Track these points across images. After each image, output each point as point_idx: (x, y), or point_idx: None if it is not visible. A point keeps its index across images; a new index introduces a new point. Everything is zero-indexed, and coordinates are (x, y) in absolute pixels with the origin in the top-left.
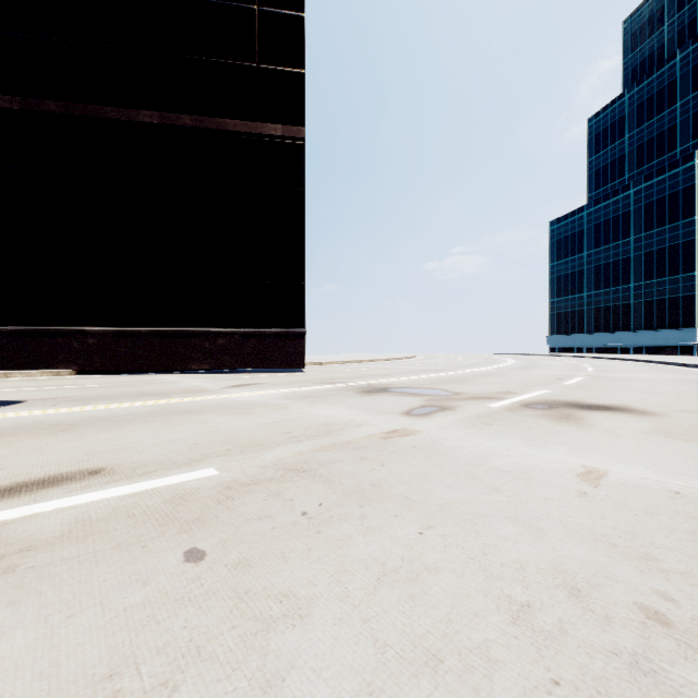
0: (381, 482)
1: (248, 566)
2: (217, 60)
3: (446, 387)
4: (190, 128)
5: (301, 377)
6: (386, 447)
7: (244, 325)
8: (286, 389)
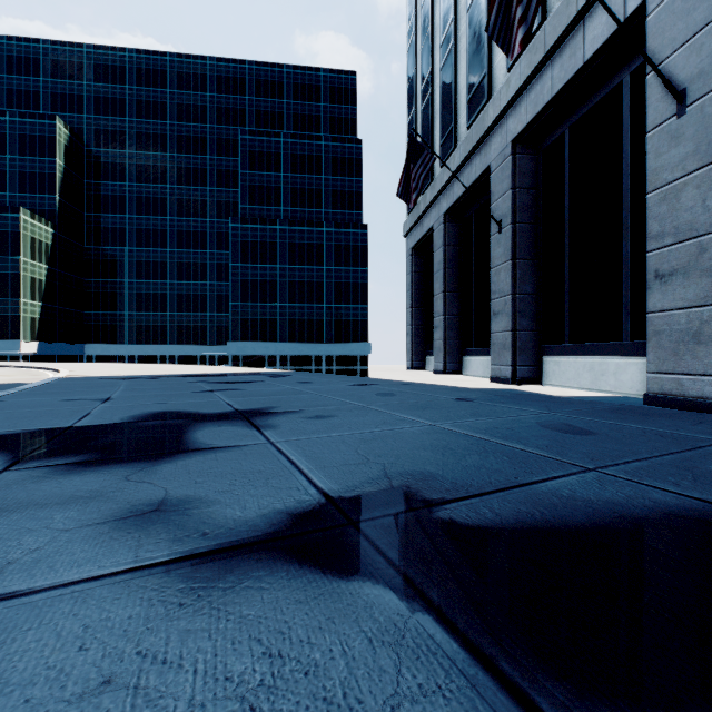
0: None
1: None
2: None
3: None
4: None
5: None
6: None
7: None
8: None
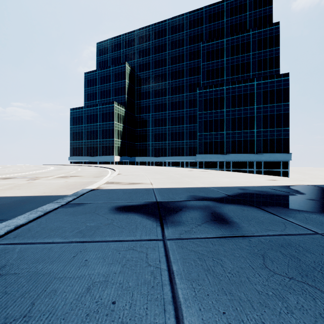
0: (35, 185)
1: (27, 188)
2: None
3: (33, 176)
4: None
5: None
6: (31, 183)
7: None
8: None
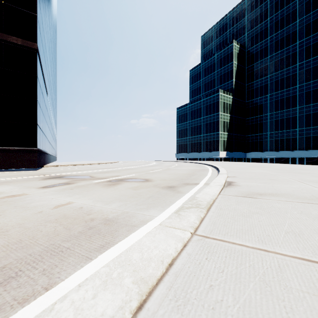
0: None
1: None
2: None
3: (95, 175)
4: None
5: (27, 173)
6: None
7: None
8: None
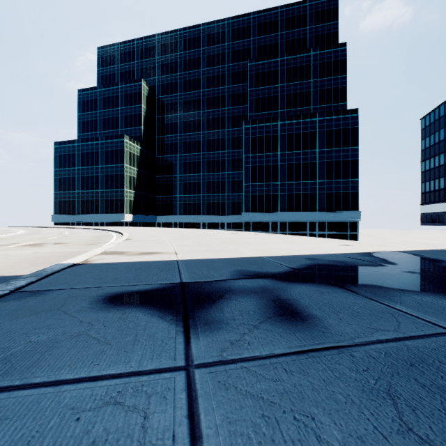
0: None
1: None
2: None
3: None
4: None
5: None
6: None
7: None
8: None
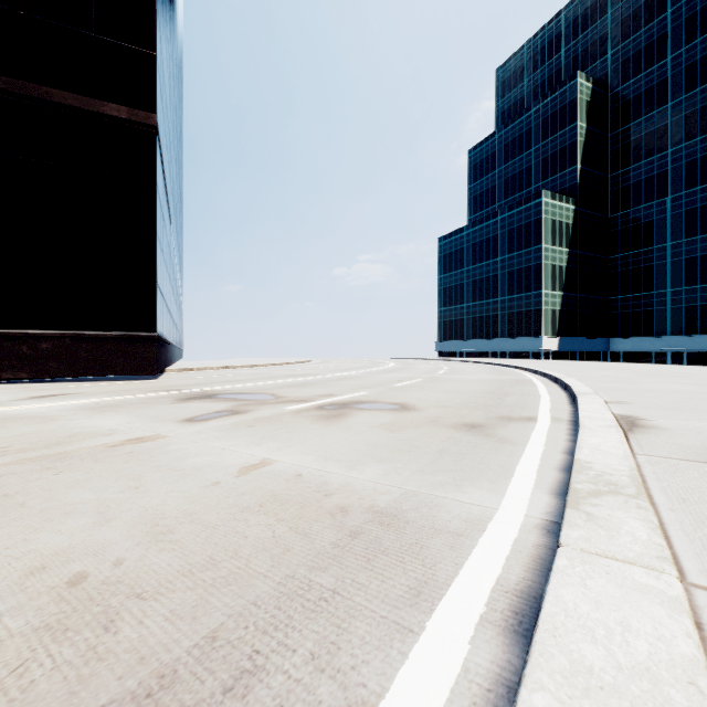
0: (21, 491)
1: None
2: (40, 18)
3: (280, 392)
4: (0, 90)
5: (141, 385)
6: (97, 455)
7: (78, 327)
8: (95, 399)
